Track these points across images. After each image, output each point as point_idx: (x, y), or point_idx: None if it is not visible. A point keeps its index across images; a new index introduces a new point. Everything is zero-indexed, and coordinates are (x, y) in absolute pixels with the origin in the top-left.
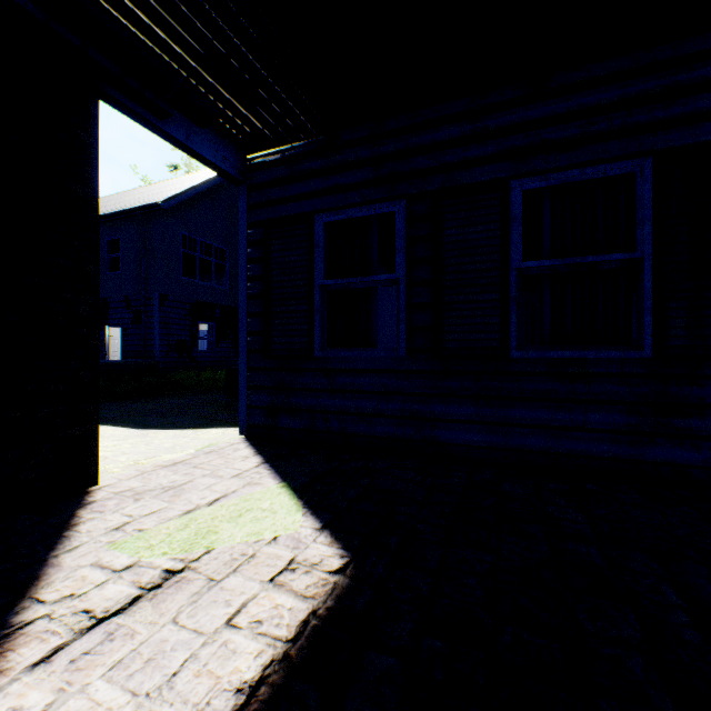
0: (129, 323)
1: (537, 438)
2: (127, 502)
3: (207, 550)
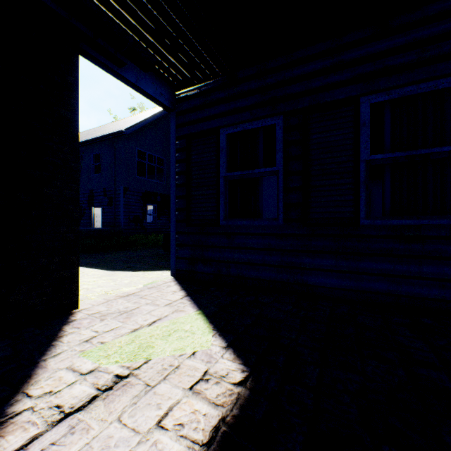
0: (105, 205)
1: (381, 283)
2: (95, 321)
3: (145, 360)
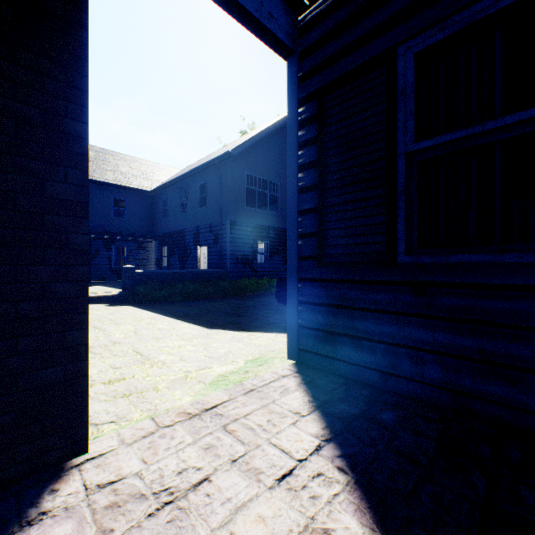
0: (211, 243)
1: None
2: None
3: None
